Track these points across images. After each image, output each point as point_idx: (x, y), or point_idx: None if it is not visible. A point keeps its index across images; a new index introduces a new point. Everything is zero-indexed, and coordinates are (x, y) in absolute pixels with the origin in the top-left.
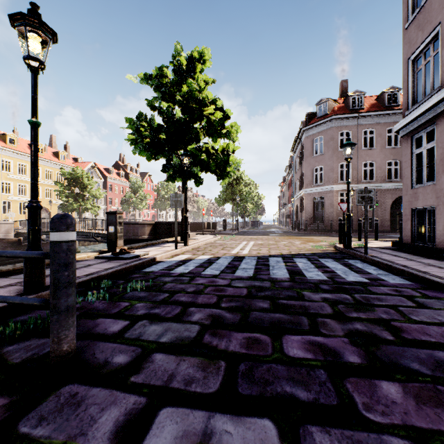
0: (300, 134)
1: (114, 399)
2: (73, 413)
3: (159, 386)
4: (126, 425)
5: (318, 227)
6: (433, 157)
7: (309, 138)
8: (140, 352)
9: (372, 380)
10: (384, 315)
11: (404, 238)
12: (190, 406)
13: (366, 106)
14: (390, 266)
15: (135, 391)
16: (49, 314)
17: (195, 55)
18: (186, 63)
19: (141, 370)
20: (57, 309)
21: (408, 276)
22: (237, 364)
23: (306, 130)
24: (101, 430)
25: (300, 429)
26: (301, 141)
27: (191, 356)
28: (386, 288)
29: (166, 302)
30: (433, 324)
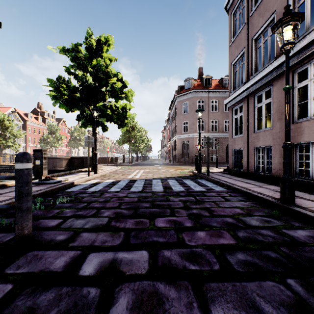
0: (174, 99)
1: (61, 254)
2: (38, 262)
3: (87, 246)
4: (71, 262)
5: (185, 160)
6: None
7: (180, 102)
8: (73, 233)
9: (194, 231)
10: (208, 205)
11: (229, 166)
12: (105, 251)
13: (213, 85)
14: (219, 181)
15: (73, 249)
16: (0, 220)
17: (103, 40)
18: (96, 44)
19: (75, 241)
20: (21, 209)
21: (226, 186)
22: (130, 232)
23: (178, 97)
24: (58, 265)
25: (158, 251)
26: (175, 103)
27: (104, 232)
28: (213, 193)
29: (85, 208)
30: (229, 207)
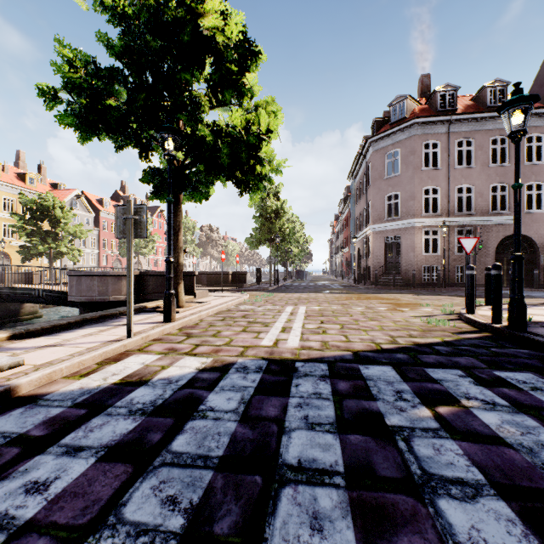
0: (364, 148)
1: None
2: None
3: None
4: None
5: (394, 280)
6: None
7: (379, 153)
8: None
9: None
10: None
11: None
12: None
13: (459, 107)
14: None
15: None
16: None
17: None
18: None
19: None
20: None
21: None
22: None
23: (375, 142)
24: None
25: None
26: (366, 158)
27: None
28: None
29: None
30: None
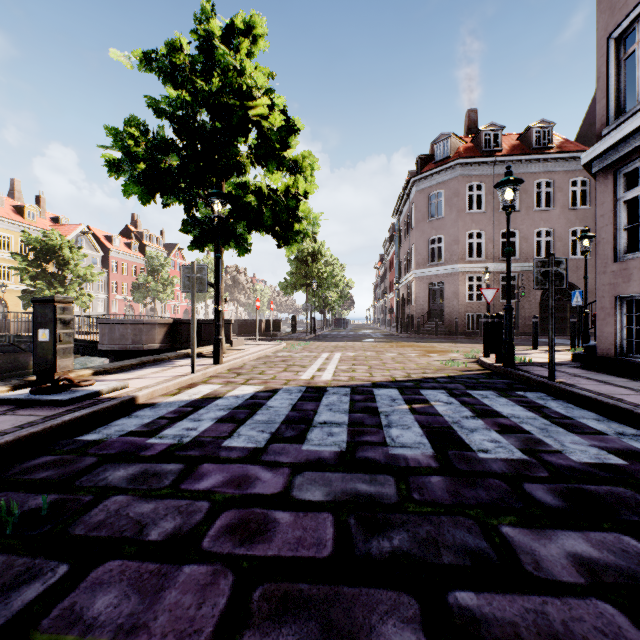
0: (408, 187)
1: None
2: None
3: None
4: None
5: (436, 328)
6: (636, 212)
7: (423, 193)
8: None
9: None
10: None
11: (600, 347)
12: None
13: (505, 148)
14: (628, 411)
15: None
16: None
17: (239, 24)
18: (223, 37)
19: None
20: None
21: None
22: None
23: (418, 181)
24: None
25: None
26: (410, 198)
27: None
28: None
29: None
30: None
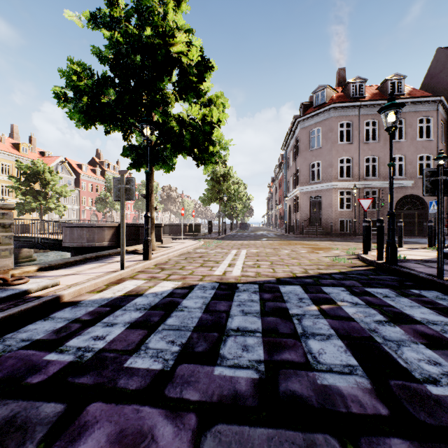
0: (294, 126)
1: None
2: None
3: None
4: None
5: (316, 230)
6: None
7: (305, 130)
8: None
9: None
10: None
11: None
12: None
13: (367, 95)
14: None
15: None
16: None
17: None
18: None
19: None
20: None
21: None
22: None
23: (302, 121)
24: None
25: None
26: (295, 134)
27: None
28: None
29: None
30: None
